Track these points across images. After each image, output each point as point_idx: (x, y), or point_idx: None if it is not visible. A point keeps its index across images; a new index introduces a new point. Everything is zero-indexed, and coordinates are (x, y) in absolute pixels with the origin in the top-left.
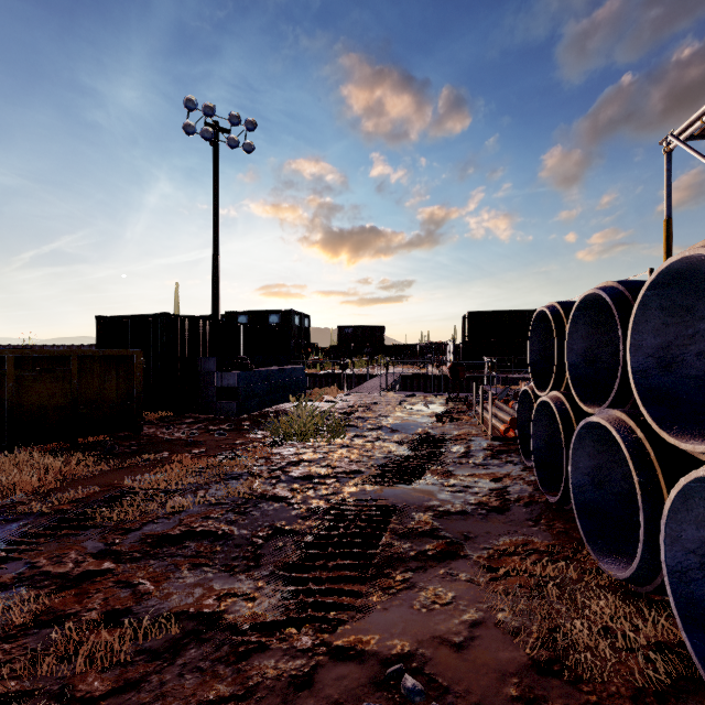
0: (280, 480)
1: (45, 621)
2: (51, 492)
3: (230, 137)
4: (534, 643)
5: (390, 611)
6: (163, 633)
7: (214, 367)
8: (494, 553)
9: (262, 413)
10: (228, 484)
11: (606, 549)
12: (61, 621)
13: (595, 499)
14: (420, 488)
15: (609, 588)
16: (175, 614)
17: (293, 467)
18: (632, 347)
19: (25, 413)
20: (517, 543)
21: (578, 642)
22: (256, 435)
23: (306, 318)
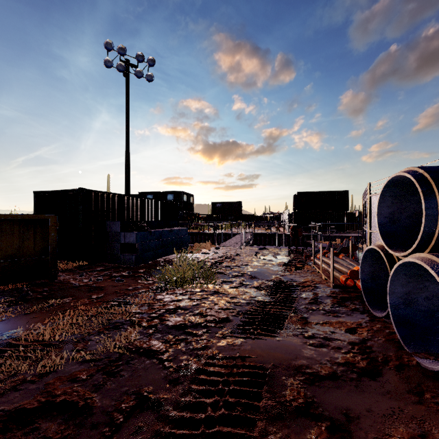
0: (156, 330)
1: None
2: None
3: (137, 70)
4: None
5: None
6: None
7: (119, 228)
8: None
9: (155, 262)
10: (108, 335)
11: None
12: None
13: None
14: (284, 341)
15: None
16: None
17: (170, 315)
18: None
19: None
20: (411, 432)
21: None
22: (147, 281)
23: (191, 197)
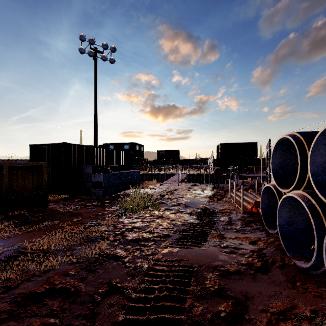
0: (119, 242)
1: None
2: None
3: (103, 55)
4: None
5: None
6: None
7: (90, 171)
8: (271, 317)
9: (116, 195)
10: (87, 245)
11: None
12: None
13: None
14: (206, 250)
15: None
16: None
17: (128, 232)
18: None
19: None
20: (285, 306)
21: None
22: (111, 209)
23: (142, 147)
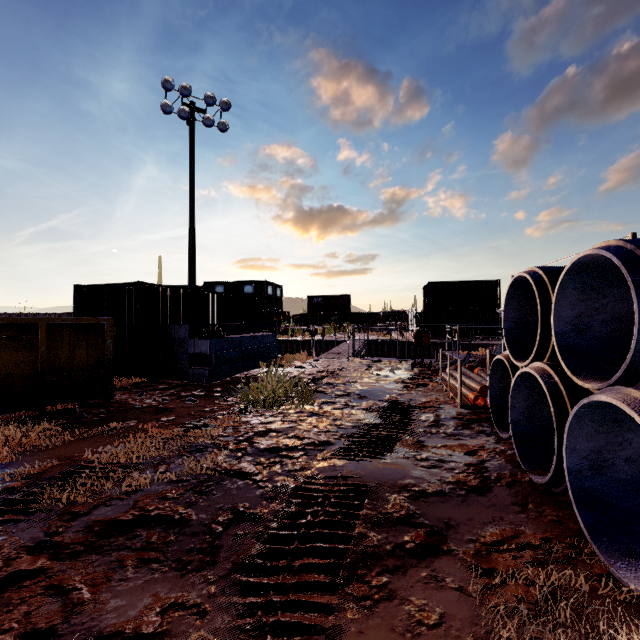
0: (246, 453)
1: None
2: (4, 468)
3: (206, 116)
4: None
5: (367, 637)
6: None
7: (187, 334)
8: (481, 548)
9: (234, 379)
10: (192, 457)
11: (615, 548)
12: None
13: (595, 486)
14: (392, 463)
15: (631, 606)
16: (107, 636)
17: (260, 438)
18: None
19: None
20: (505, 534)
21: None
22: (226, 402)
23: (279, 289)
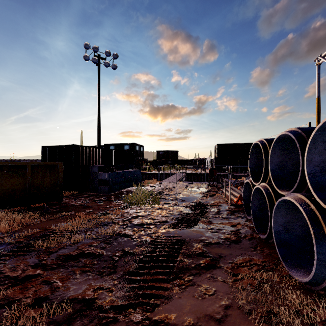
0: (127, 226)
1: (3, 304)
2: (15, 232)
3: (106, 61)
4: (260, 320)
5: (182, 299)
6: (63, 312)
7: (97, 170)
8: (234, 265)
9: (120, 192)
10: (102, 228)
11: (292, 264)
12: (11, 304)
13: (285, 238)
14: (196, 230)
15: (296, 286)
16: (71, 299)
17: (134, 219)
18: (307, 161)
19: (5, 193)
20: (246, 260)
21: (283, 319)
22: (117, 203)
23: (142, 147)
